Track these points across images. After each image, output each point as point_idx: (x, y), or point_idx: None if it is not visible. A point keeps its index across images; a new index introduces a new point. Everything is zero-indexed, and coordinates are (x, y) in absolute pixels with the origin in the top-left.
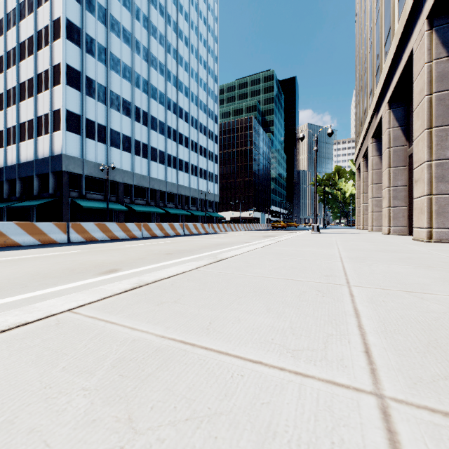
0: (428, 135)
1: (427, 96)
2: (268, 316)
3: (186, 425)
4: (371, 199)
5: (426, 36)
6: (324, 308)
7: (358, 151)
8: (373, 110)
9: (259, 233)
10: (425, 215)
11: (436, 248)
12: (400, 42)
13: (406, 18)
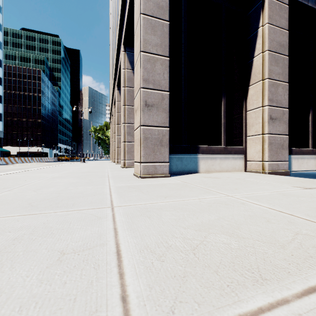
0: (117, 127)
1: (117, 113)
2: (45, 173)
3: (35, 176)
4: (112, 146)
5: (117, 92)
6: (57, 172)
7: (110, 119)
8: (111, 104)
9: (47, 164)
10: (116, 155)
11: (112, 165)
12: (114, 85)
13: (113, 80)
